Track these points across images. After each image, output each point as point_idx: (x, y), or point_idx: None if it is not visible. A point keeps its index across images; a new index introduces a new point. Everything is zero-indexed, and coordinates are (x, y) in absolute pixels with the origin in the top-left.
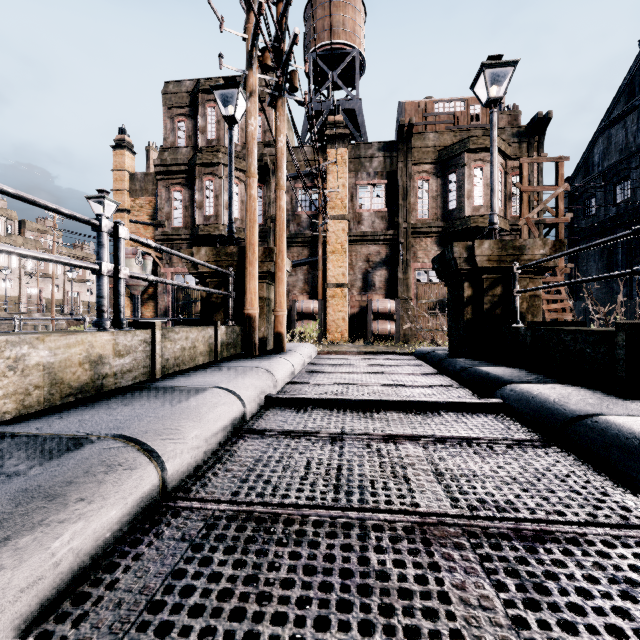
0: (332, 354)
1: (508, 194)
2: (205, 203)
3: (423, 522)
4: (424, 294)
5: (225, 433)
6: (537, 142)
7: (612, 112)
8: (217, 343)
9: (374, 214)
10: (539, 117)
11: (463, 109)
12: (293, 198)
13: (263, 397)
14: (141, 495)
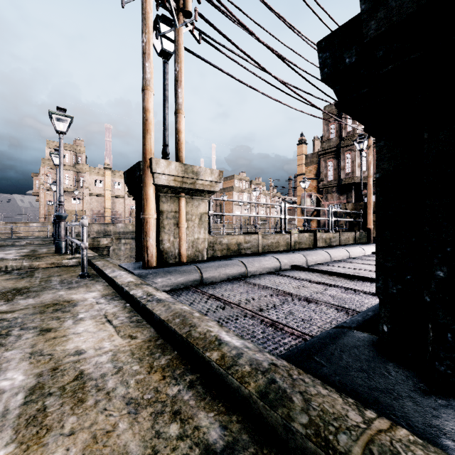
0: None
1: None
2: (346, 166)
3: None
4: None
5: (359, 254)
6: None
7: None
8: (356, 237)
9: None
10: None
11: None
12: None
13: (371, 252)
14: (347, 255)
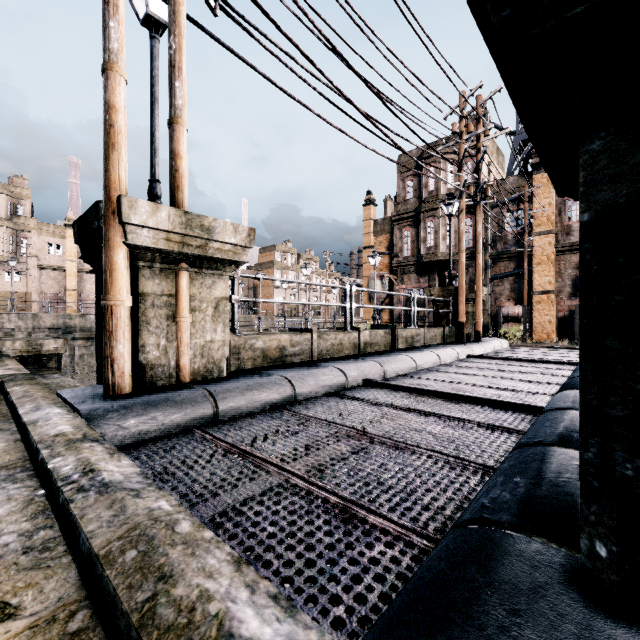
0: (520, 347)
1: None
2: (427, 238)
3: (499, 370)
4: None
5: (452, 359)
6: None
7: None
8: (445, 335)
9: None
10: None
11: None
12: (500, 222)
13: (466, 355)
14: (437, 360)
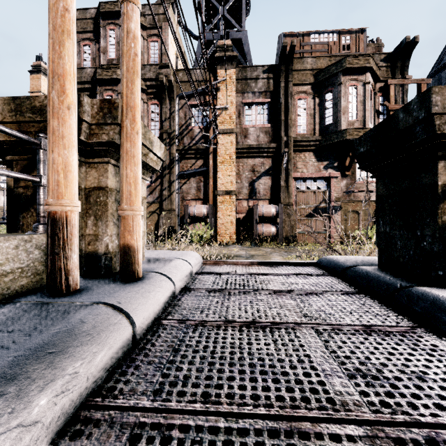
0: (220, 264)
1: (376, 112)
2: None
3: None
4: (302, 200)
5: None
6: (402, 66)
7: (442, 59)
8: None
9: (259, 129)
10: (407, 41)
11: (335, 39)
12: (187, 114)
13: None
14: None
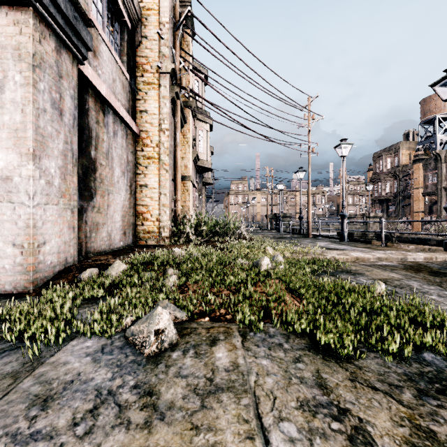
0: None
1: None
2: (378, 190)
3: None
4: None
5: None
6: None
7: None
8: None
9: (432, 184)
10: None
11: None
12: (405, 183)
13: None
14: None
